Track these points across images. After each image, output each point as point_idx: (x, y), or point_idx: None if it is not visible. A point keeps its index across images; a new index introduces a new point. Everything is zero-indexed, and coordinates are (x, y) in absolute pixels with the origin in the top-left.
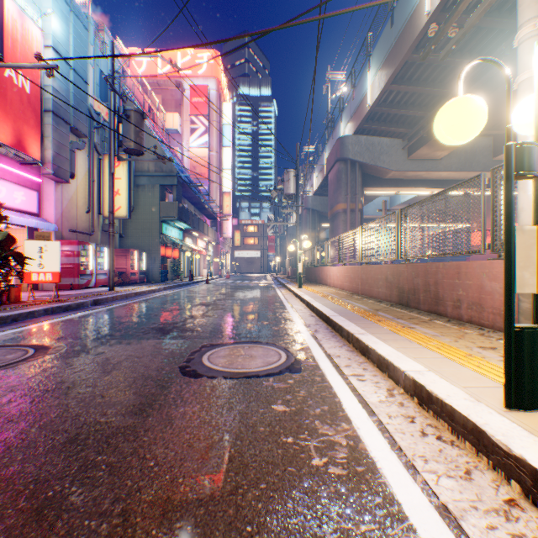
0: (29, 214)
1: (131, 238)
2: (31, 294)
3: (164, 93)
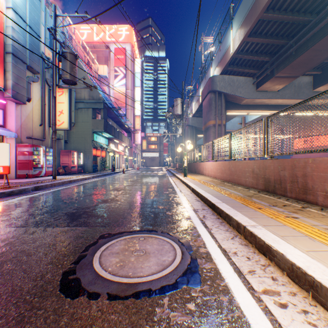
0: None
1: (73, 143)
2: None
3: (98, 53)
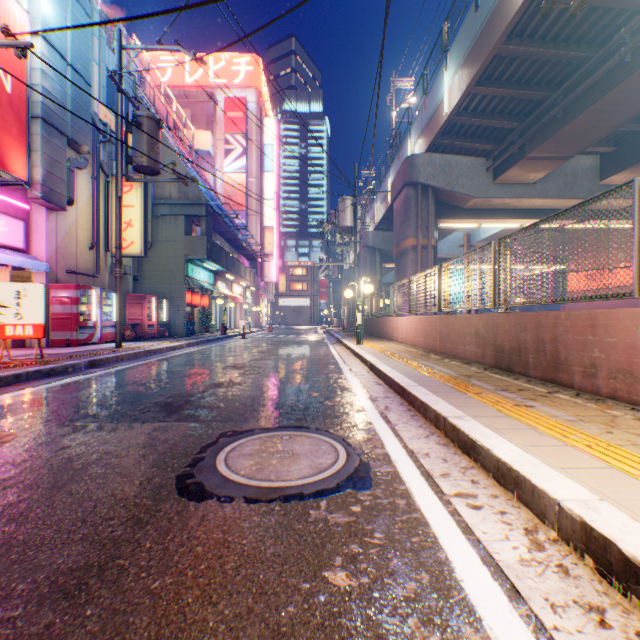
0: (12, 250)
1: (149, 281)
2: (12, 353)
3: (193, 107)
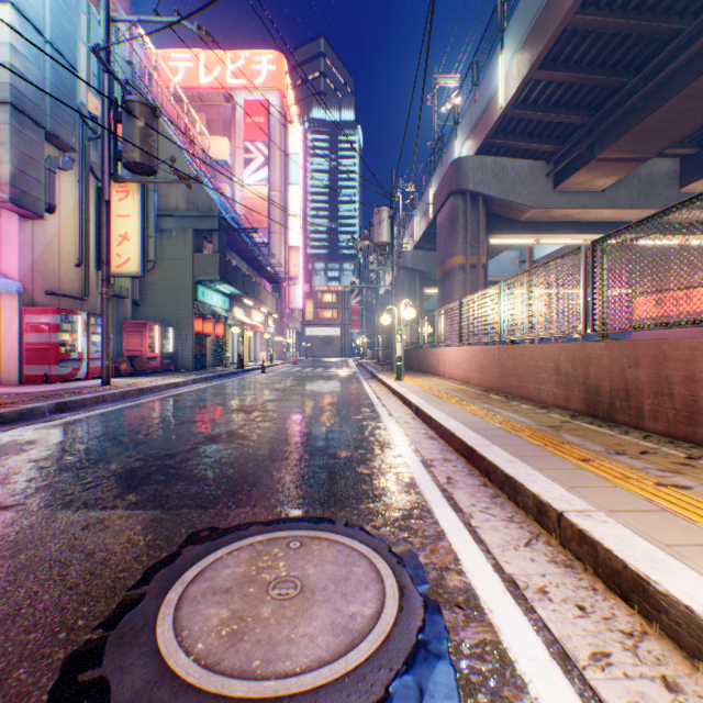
0: None
1: (152, 306)
2: None
3: (208, 111)
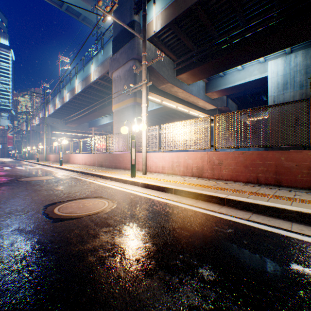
0: None
1: None
2: None
3: None
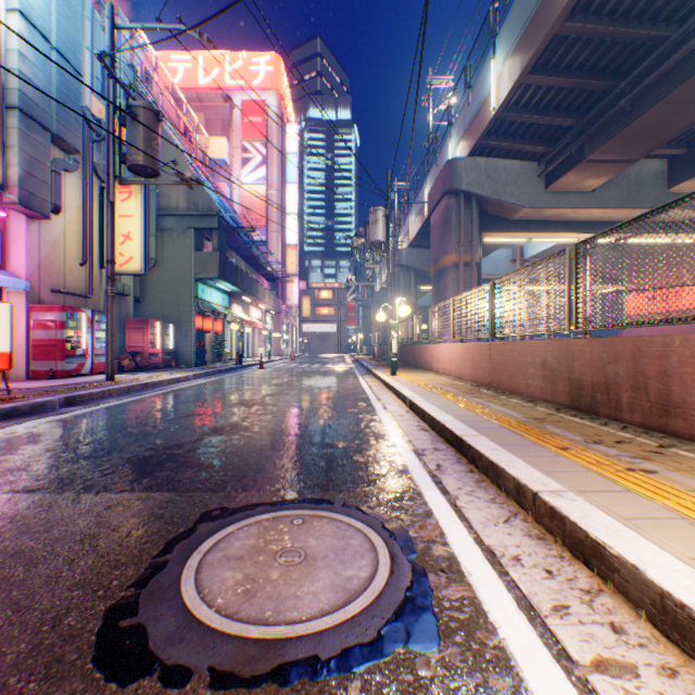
0: None
1: (153, 304)
2: None
3: (207, 111)
